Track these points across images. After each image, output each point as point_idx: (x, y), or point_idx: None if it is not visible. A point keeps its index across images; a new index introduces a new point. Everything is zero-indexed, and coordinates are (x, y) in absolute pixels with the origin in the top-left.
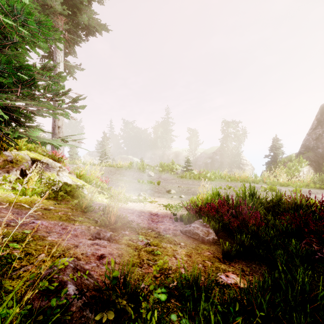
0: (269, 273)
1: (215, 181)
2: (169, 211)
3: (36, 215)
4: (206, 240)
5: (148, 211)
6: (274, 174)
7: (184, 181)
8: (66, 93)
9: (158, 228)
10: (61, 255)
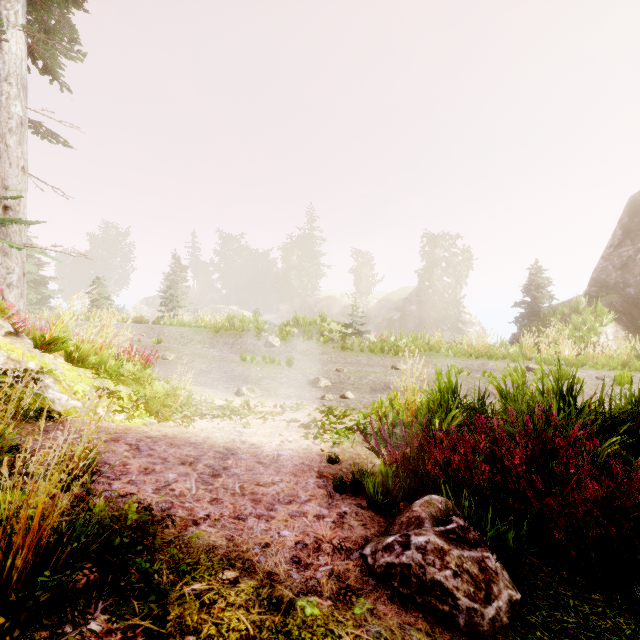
0: None
1: (420, 357)
2: (316, 447)
3: None
4: (489, 625)
5: (249, 449)
6: (549, 340)
7: (348, 357)
8: None
9: (272, 545)
10: None
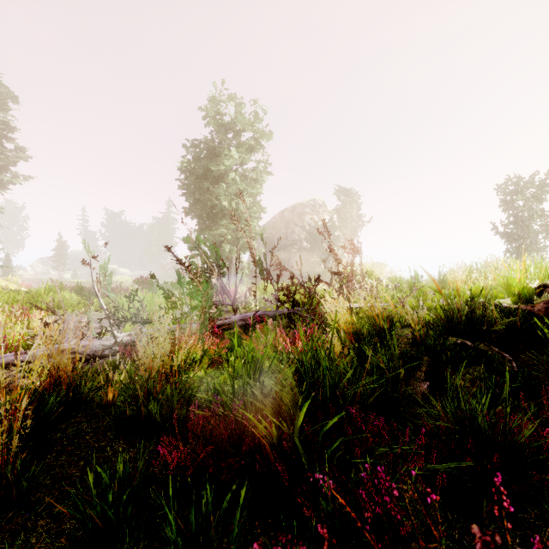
0: None
1: None
2: None
3: None
4: None
5: None
6: None
7: None
8: None
9: None
10: None
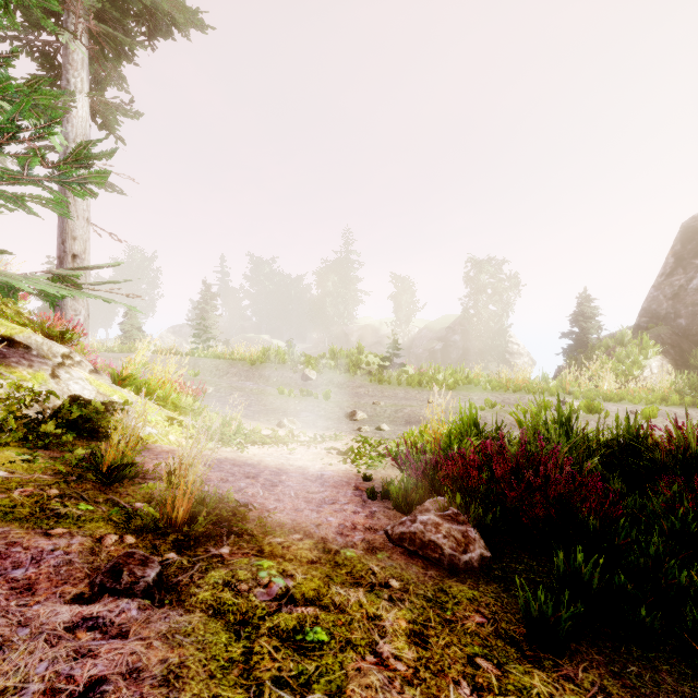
0: None
1: (458, 390)
2: (353, 469)
3: None
4: (463, 565)
5: (297, 469)
6: (589, 374)
7: (385, 391)
8: (46, 133)
9: (323, 525)
10: None
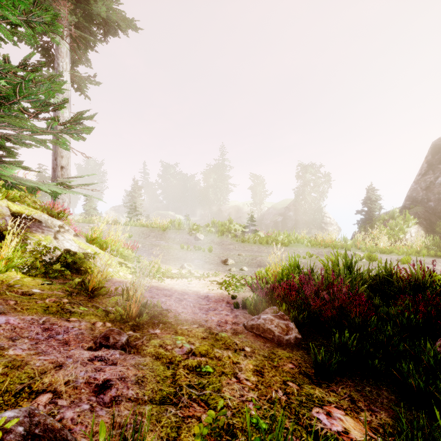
0: (396, 404)
1: (290, 247)
2: (226, 292)
3: (3, 306)
4: (285, 341)
5: (193, 292)
6: (372, 236)
7: (246, 247)
8: (60, 107)
9: (209, 320)
10: (25, 388)
